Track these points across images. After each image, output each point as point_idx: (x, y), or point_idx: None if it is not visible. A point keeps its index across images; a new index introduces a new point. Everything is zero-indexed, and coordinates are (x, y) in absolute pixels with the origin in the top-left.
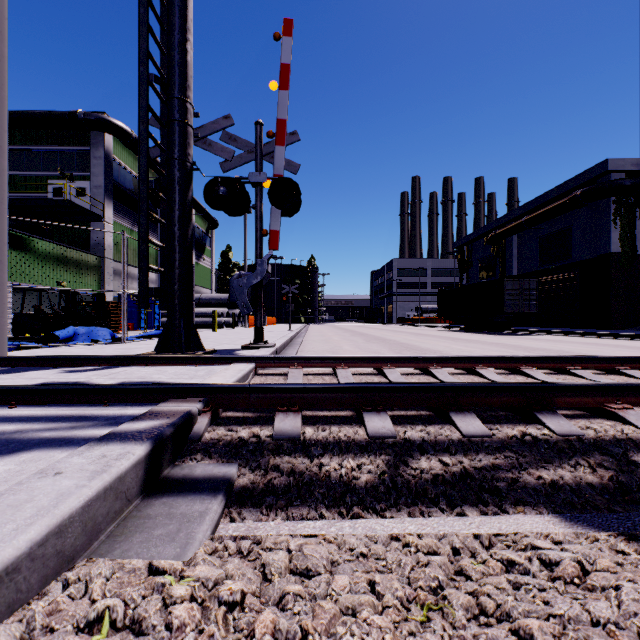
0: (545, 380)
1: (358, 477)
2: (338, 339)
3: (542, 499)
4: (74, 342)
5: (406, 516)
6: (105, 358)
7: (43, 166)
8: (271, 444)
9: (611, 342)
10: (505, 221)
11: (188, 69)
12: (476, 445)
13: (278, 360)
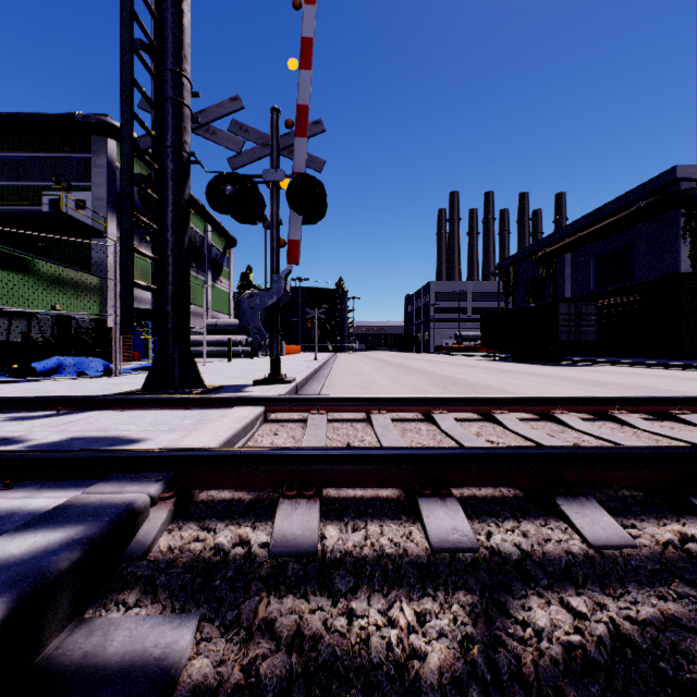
0: (651, 430)
1: (423, 656)
2: (370, 371)
3: None
4: (57, 375)
5: None
6: (68, 399)
7: (38, 175)
8: (265, 565)
9: (687, 374)
10: (557, 238)
11: (184, 35)
12: (618, 567)
13: (295, 402)
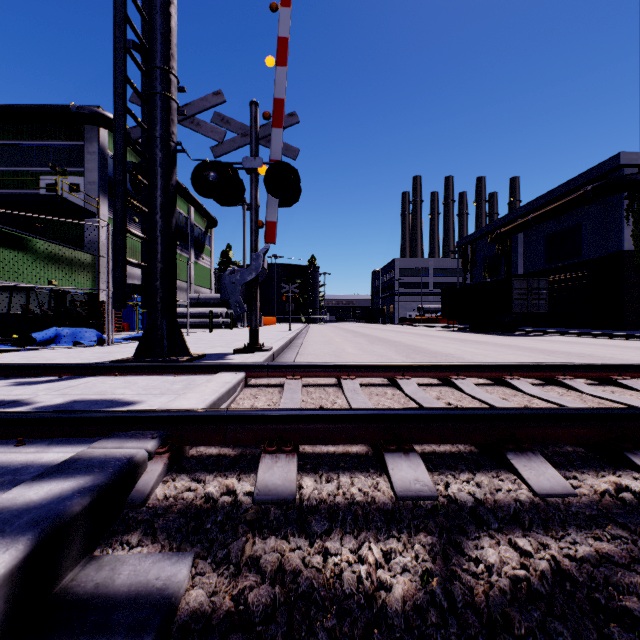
0: (594, 394)
1: (389, 587)
2: (340, 340)
3: None
4: (54, 344)
5: None
6: (67, 366)
7: (36, 162)
8: (250, 511)
9: (630, 344)
10: (511, 219)
11: (172, 36)
12: (560, 513)
13: (273, 368)
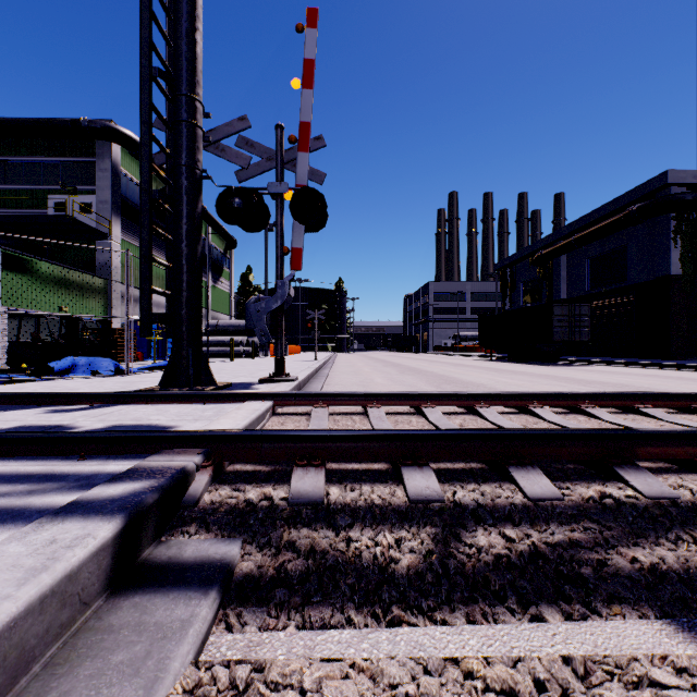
0: (612, 421)
1: (397, 560)
2: (369, 370)
3: (644, 594)
4: (72, 374)
5: (464, 622)
6: (98, 395)
7: (43, 179)
8: (286, 511)
9: (673, 374)
10: (552, 240)
11: (197, 62)
12: (546, 512)
13: (300, 397)
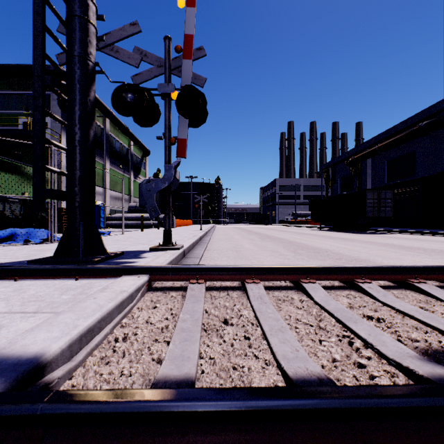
0: None
1: None
2: (238, 237)
3: None
4: (8, 242)
5: None
6: None
7: (15, 106)
8: None
9: None
10: (362, 148)
11: None
12: None
13: (176, 271)
